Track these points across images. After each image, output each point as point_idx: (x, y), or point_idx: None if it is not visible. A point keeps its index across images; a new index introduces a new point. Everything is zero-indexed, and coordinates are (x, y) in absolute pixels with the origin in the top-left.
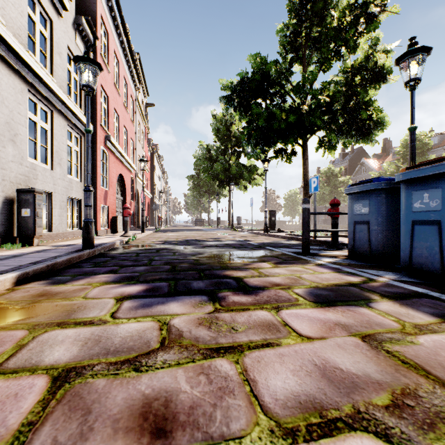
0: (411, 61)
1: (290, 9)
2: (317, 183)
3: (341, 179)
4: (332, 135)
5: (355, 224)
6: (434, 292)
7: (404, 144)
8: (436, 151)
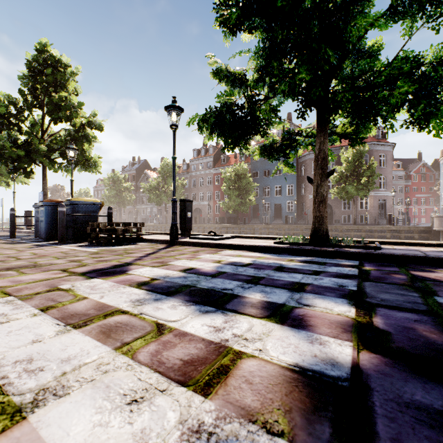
0: (70, 152)
1: (30, 68)
2: (42, 197)
3: (125, 185)
4: (54, 168)
5: (36, 222)
6: (30, 242)
7: (162, 167)
8: (185, 174)
